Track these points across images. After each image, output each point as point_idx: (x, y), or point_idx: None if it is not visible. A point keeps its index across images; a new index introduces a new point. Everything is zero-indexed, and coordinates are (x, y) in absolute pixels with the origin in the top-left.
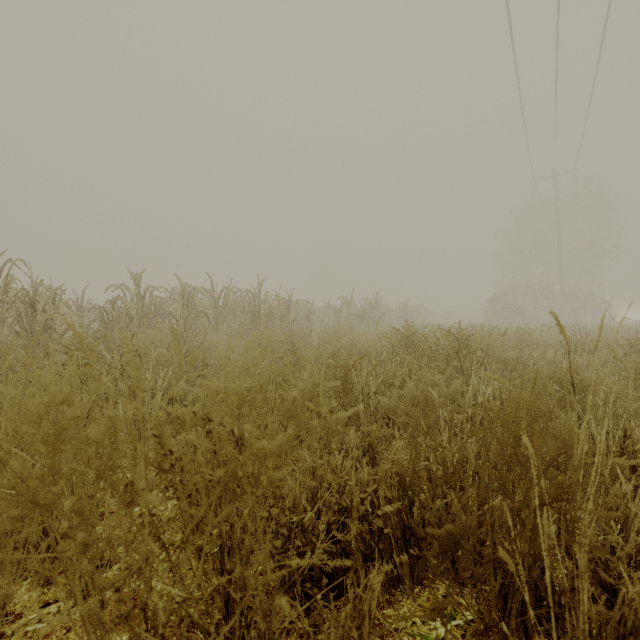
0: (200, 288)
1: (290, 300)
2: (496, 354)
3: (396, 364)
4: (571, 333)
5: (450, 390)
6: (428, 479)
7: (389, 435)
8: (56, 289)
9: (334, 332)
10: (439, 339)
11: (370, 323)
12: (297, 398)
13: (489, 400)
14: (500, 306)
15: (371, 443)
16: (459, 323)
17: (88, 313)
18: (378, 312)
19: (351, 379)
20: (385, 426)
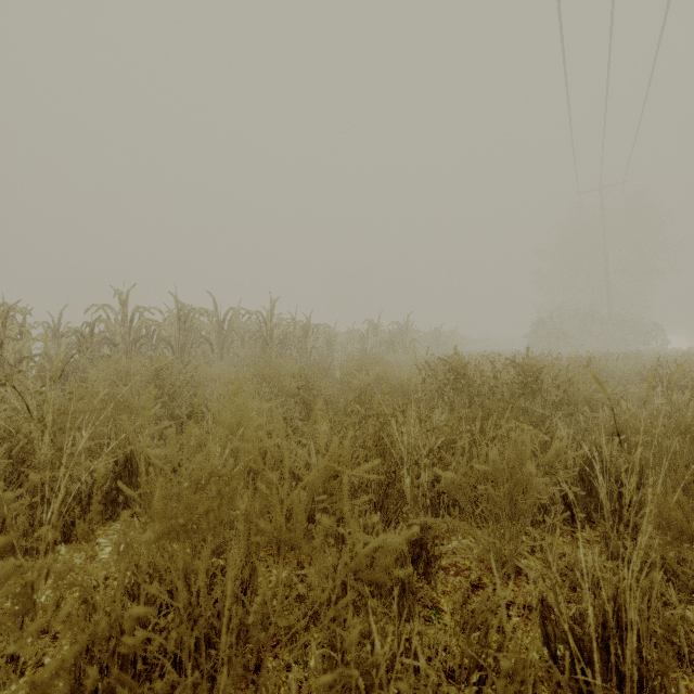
0: (199, 309)
1: (308, 324)
2: (581, 393)
3: (444, 405)
4: (631, 362)
5: (548, 457)
6: (544, 643)
7: (453, 530)
8: (8, 308)
9: (360, 362)
10: (500, 372)
11: (400, 350)
12: (296, 506)
13: (585, 461)
14: (543, 332)
15: (425, 544)
16: (527, 351)
17: (66, 339)
18: (409, 338)
19: (390, 436)
20: (447, 516)
